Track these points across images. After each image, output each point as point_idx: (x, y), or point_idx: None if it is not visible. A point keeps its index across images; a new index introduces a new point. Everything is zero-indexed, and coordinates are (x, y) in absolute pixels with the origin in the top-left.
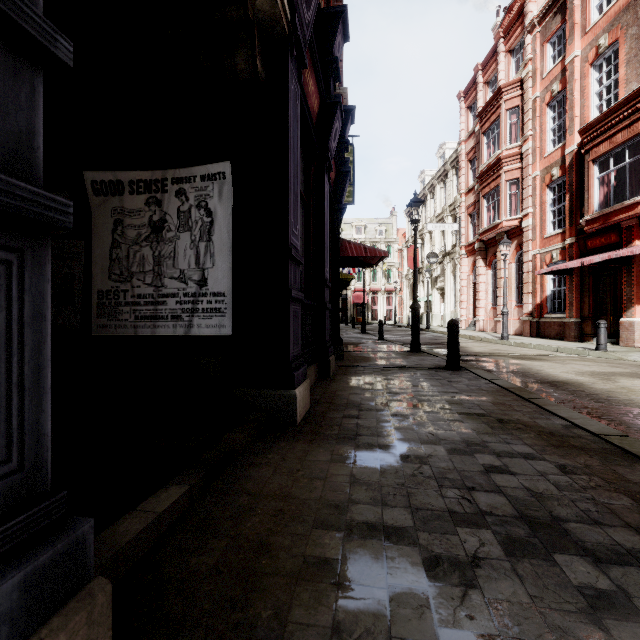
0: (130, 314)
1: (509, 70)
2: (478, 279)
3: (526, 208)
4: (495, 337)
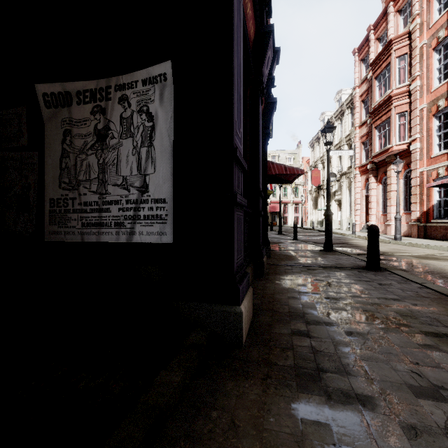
0: (77, 221)
1: (398, 26)
2: (370, 192)
3: (414, 134)
4: (388, 238)
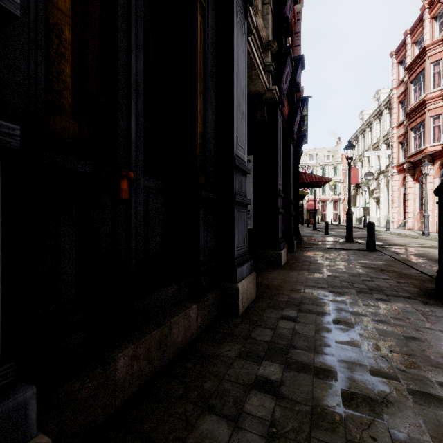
0: None
1: (433, 32)
2: (407, 191)
3: None
4: (419, 234)
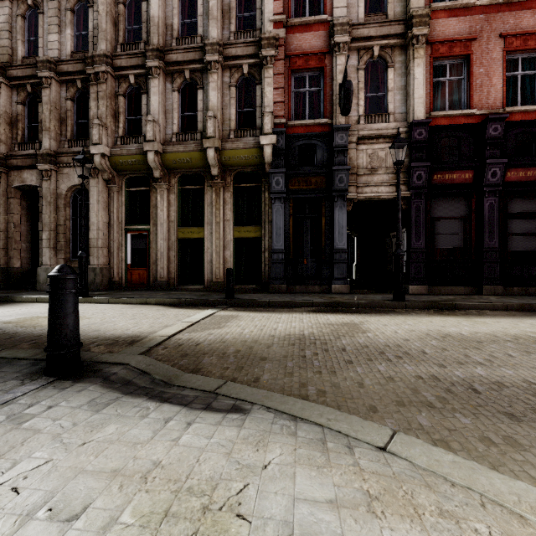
0: None
1: None
2: None
3: None
4: None
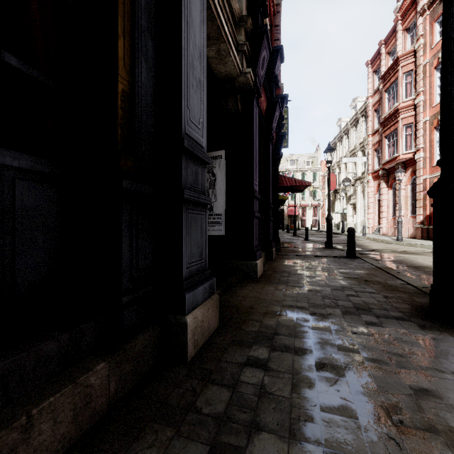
0: None
1: (405, 43)
2: (381, 197)
3: (418, 145)
4: (393, 239)
